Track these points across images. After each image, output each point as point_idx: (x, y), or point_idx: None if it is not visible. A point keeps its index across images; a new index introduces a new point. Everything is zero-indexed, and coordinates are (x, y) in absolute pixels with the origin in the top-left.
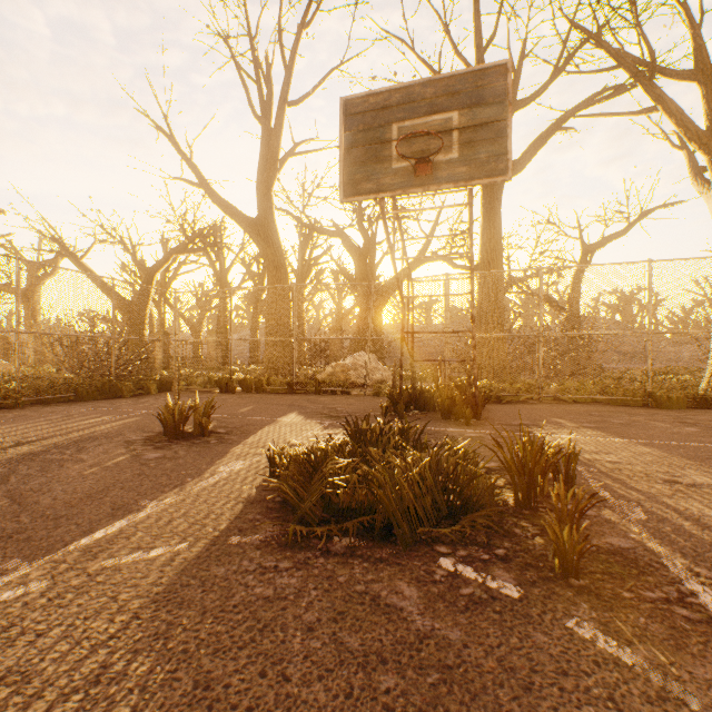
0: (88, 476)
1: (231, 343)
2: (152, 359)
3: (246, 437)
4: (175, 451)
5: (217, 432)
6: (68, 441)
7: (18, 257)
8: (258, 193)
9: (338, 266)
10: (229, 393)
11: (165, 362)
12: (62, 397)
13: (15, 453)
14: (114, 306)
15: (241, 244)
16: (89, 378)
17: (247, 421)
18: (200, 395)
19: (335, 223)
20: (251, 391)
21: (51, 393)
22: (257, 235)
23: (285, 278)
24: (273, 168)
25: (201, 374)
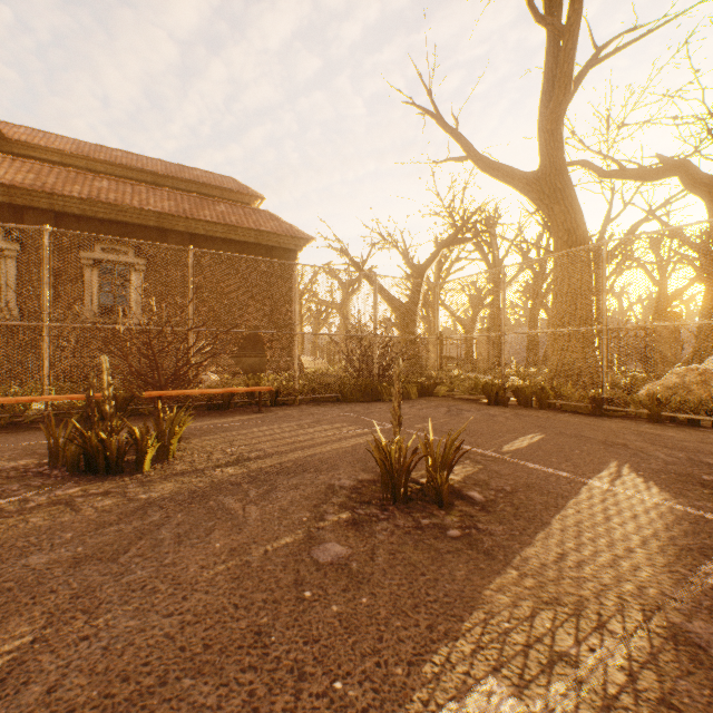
0: (192, 593)
1: (502, 338)
2: (413, 360)
3: (524, 537)
4: (373, 545)
5: (466, 497)
6: (276, 467)
7: (296, 262)
8: (540, 134)
9: (664, 225)
10: (499, 405)
11: (437, 362)
12: (331, 397)
13: (211, 479)
14: (375, 303)
15: (517, 228)
16: (354, 379)
17: (525, 473)
18: (461, 405)
19: (663, 156)
20: (530, 404)
21: (323, 392)
22: (538, 192)
23: (582, 243)
24: (562, 87)
25: (467, 377)
